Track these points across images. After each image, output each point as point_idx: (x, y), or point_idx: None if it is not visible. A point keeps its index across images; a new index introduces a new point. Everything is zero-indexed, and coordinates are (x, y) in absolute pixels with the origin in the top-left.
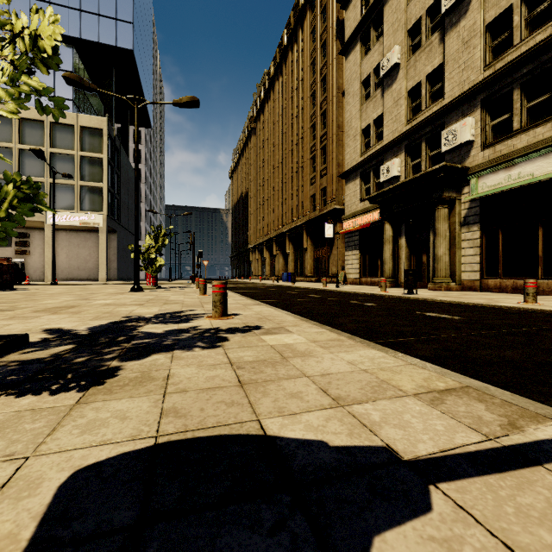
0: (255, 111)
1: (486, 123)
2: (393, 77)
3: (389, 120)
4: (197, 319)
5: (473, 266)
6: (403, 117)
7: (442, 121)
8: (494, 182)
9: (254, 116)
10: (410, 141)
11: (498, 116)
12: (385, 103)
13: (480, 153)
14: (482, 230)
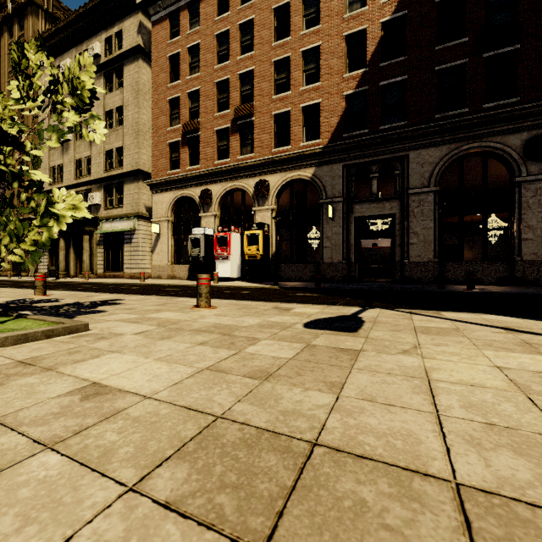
0: None
1: (107, 198)
2: (69, 145)
3: (67, 171)
4: None
5: (101, 266)
6: (74, 174)
7: (91, 187)
8: (108, 227)
9: None
10: (77, 191)
11: (111, 196)
12: (65, 158)
13: (104, 211)
14: (105, 249)
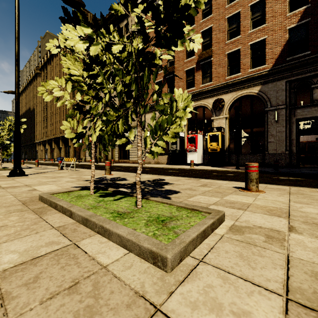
0: (40, 65)
1: None
2: (100, 91)
3: None
4: (32, 167)
5: (117, 156)
6: (103, 106)
7: None
8: None
9: (40, 67)
10: None
11: None
12: None
13: None
14: (119, 146)
